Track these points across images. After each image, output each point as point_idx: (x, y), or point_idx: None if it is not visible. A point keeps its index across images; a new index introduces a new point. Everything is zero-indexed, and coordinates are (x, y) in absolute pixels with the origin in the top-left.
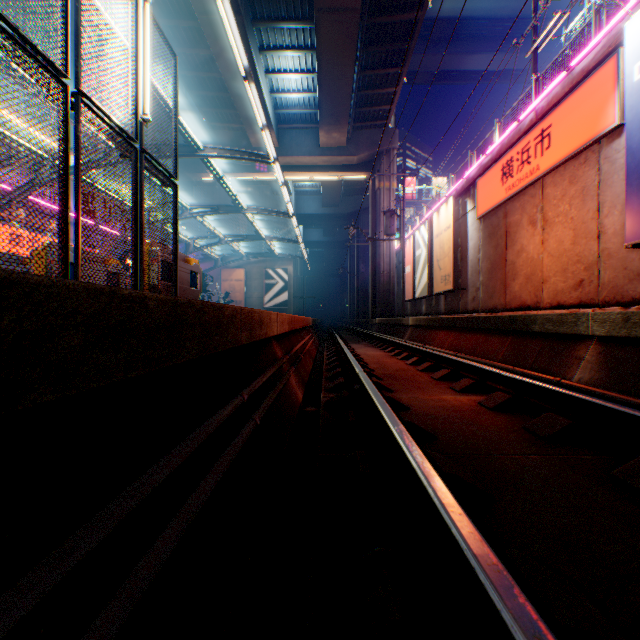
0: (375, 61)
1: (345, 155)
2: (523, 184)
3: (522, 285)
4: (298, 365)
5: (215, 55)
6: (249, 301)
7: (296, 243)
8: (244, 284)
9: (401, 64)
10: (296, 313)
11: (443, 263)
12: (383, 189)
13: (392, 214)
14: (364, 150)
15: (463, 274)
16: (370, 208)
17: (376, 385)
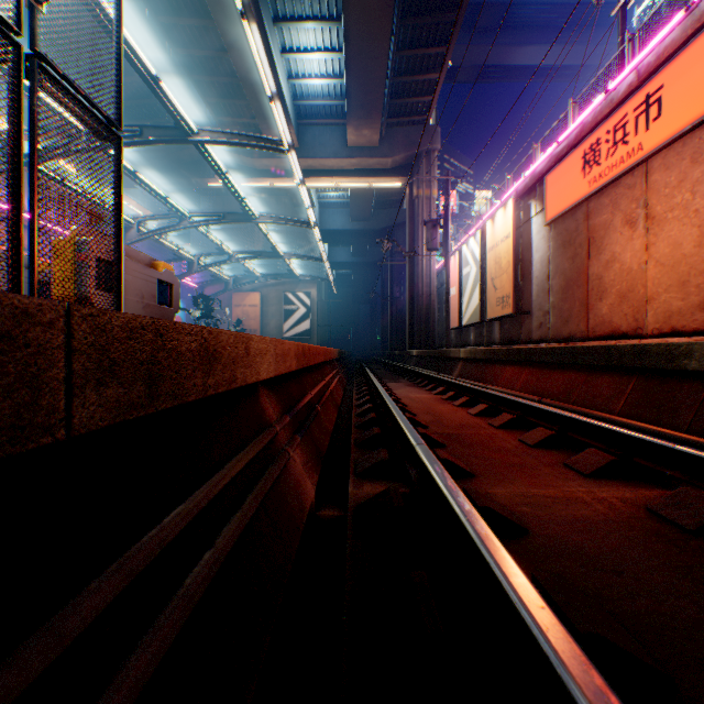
0: (415, 38)
1: (377, 157)
2: (617, 172)
3: (614, 306)
4: (311, 424)
5: (218, 24)
6: (265, 330)
7: (320, 261)
8: (259, 310)
9: (446, 43)
10: (320, 344)
11: (500, 281)
12: (422, 197)
13: (434, 224)
14: (400, 151)
15: (526, 295)
16: (407, 220)
17: (444, 465)
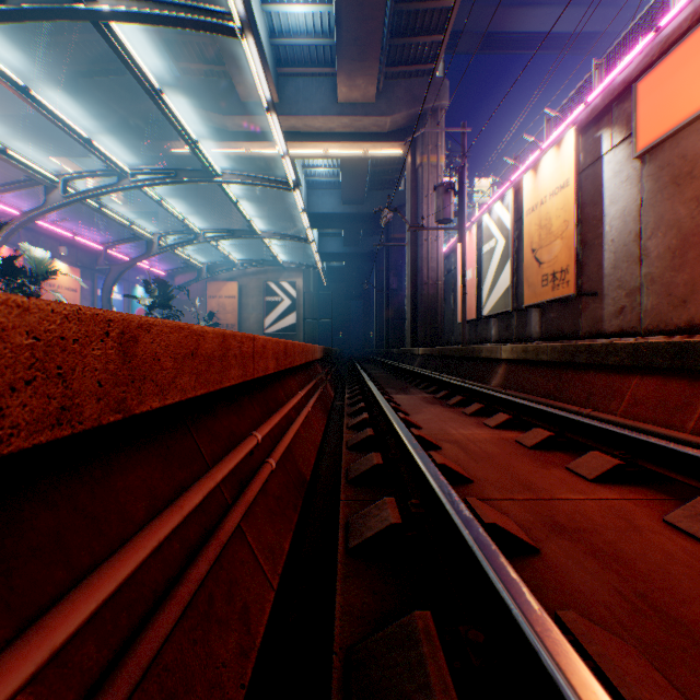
0: None
1: (374, 115)
2: None
3: None
4: None
5: None
6: (245, 325)
7: (305, 241)
8: (238, 302)
9: None
10: (308, 341)
11: (549, 251)
12: (427, 165)
13: (448, 188)
14: (401, 108)
15: (590, 268)
16: (408, 194)
17: None
